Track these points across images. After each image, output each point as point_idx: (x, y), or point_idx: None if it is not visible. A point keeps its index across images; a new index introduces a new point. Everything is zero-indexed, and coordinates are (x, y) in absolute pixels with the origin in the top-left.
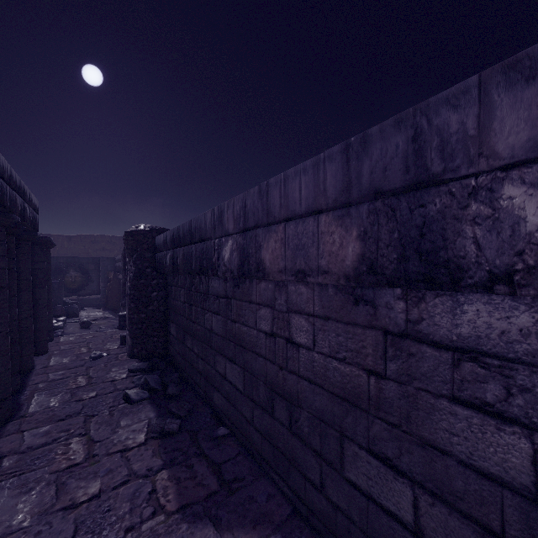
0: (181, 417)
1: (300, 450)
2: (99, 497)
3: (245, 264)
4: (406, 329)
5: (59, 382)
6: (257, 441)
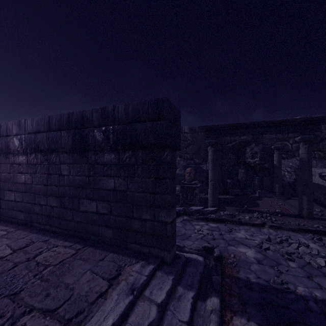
0: None
1: None
2: None
3: None
4: (14, 162)
5: None
6: None
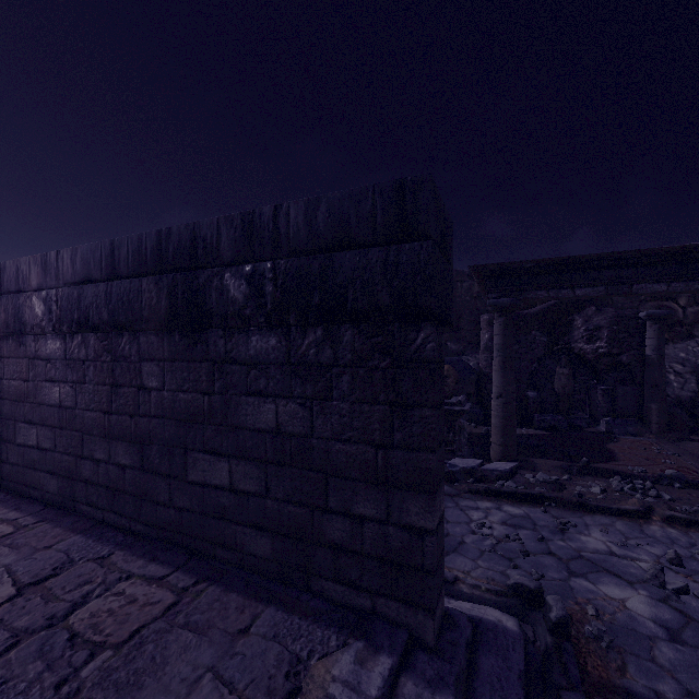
0: None
1: None
2: None
3: None
4: (36, 355)
5: None
6: None
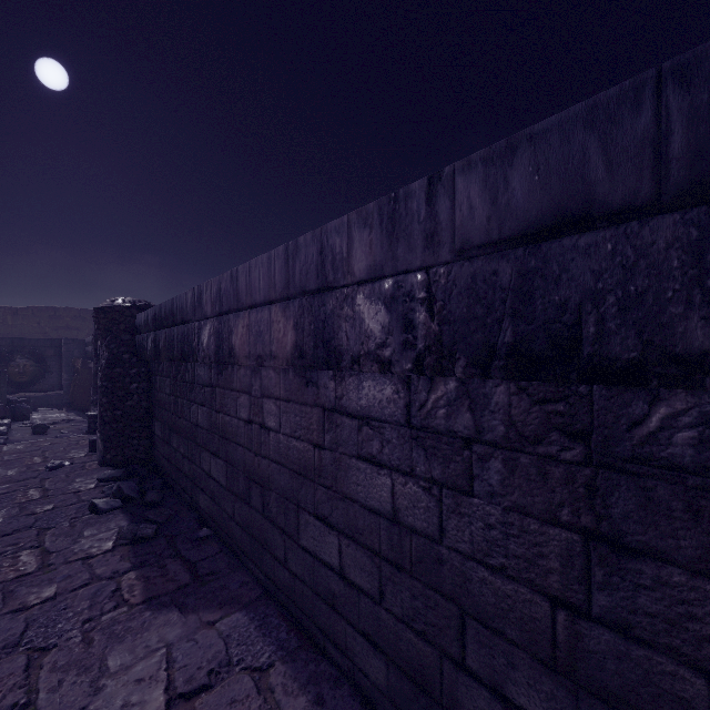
0: (160, 523)
1: (271, 532)
2: (55, 599)
3: (221, 349)
4: (335, 405)
5: (3, 496)
6: (238, 536)
